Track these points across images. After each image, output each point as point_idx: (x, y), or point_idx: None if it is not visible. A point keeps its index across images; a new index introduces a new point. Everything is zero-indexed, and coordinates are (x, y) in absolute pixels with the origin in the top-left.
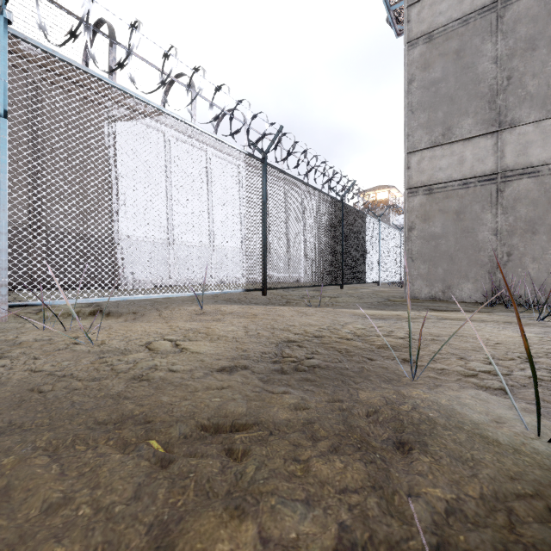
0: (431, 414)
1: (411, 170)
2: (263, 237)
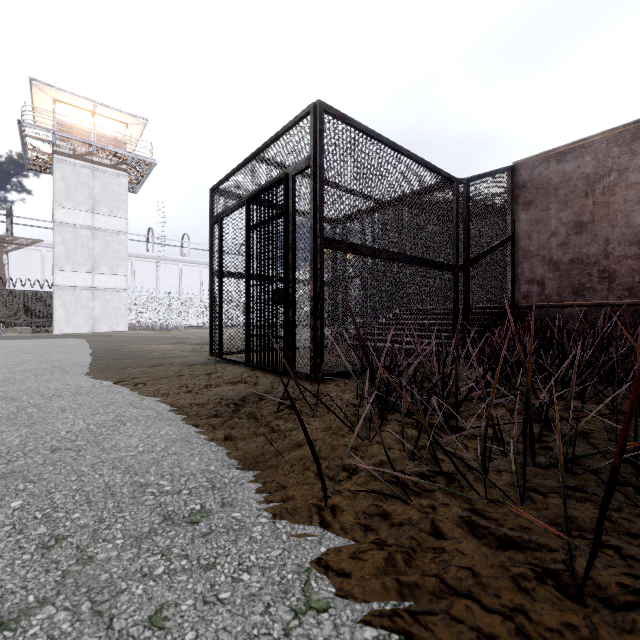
0: None
1: None
2: None
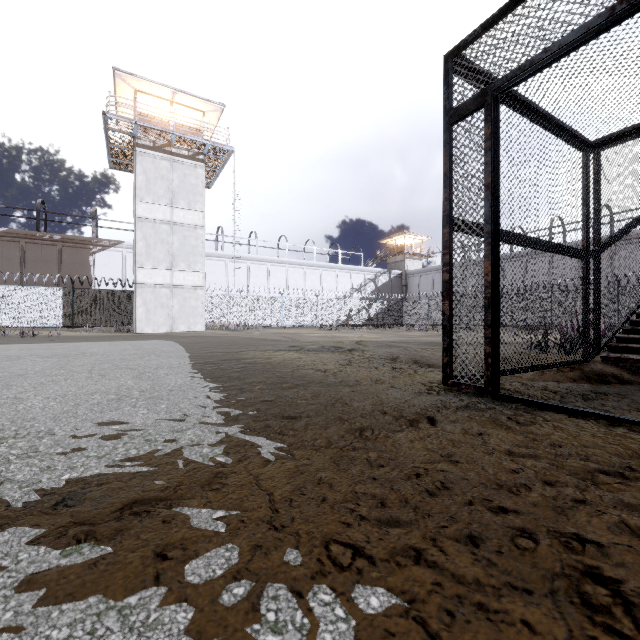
0: None
1: None
2: (73, 311)
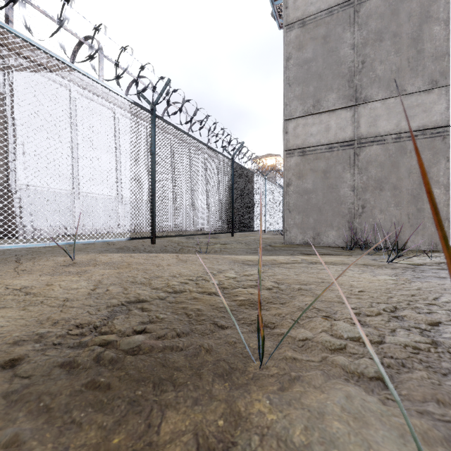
0: None
1: (289, 134)
2: (152, 186)
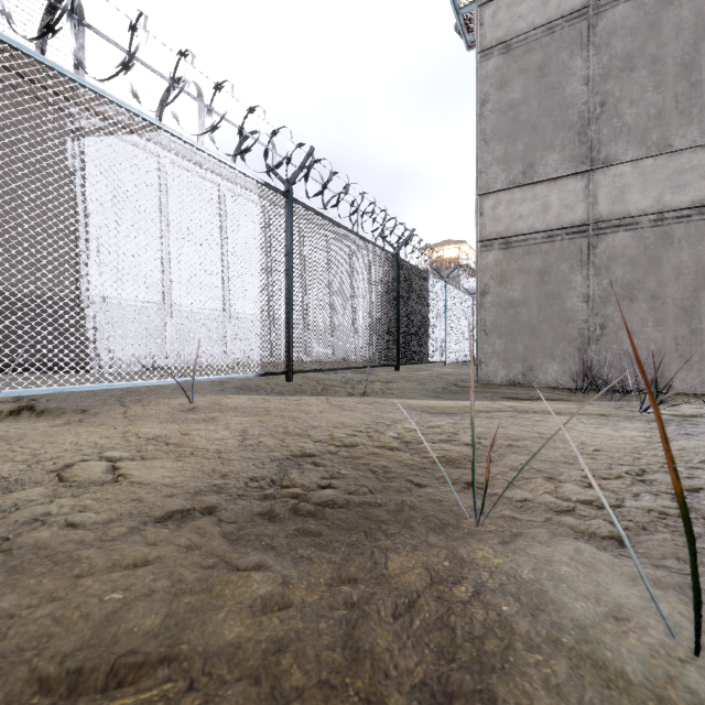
0: (506, 608)
1: (485, 217)
2: (287, 300)
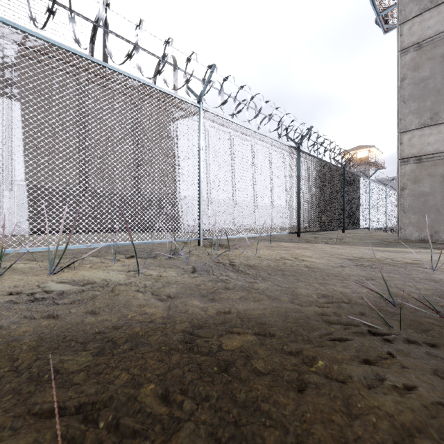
0: None
1: (403, 145)
2: (298, 198)
